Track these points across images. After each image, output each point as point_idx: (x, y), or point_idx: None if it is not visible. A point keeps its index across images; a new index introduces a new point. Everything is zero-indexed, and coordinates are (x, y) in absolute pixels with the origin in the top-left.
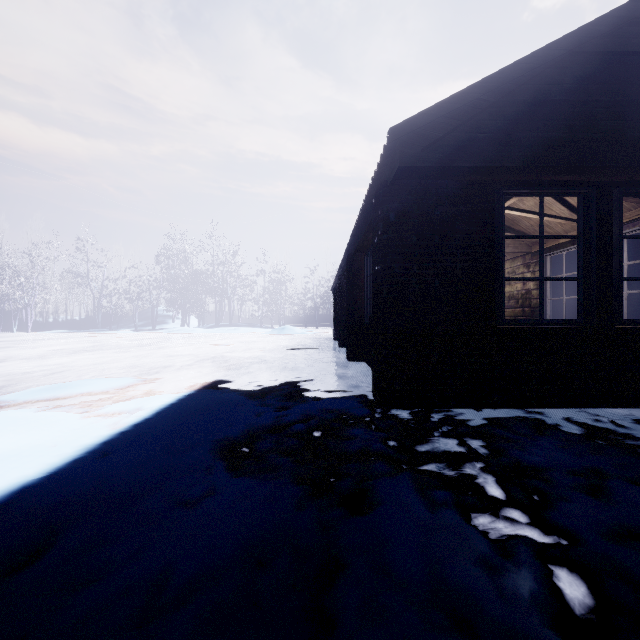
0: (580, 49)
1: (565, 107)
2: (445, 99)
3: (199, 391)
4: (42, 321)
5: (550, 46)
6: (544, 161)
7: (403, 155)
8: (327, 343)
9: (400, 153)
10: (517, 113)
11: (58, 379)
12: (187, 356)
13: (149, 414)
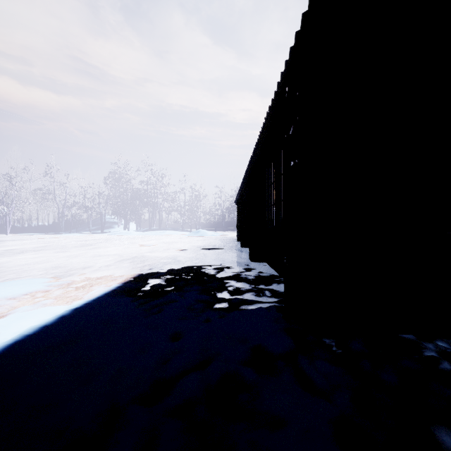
0: None
1: None
2: None
3: (93, 302)
4: (22, 226)
5: None
6: None
7: None
8: (231, 243)
9: None
10: None
11: None
12: (113, 256)
13: None
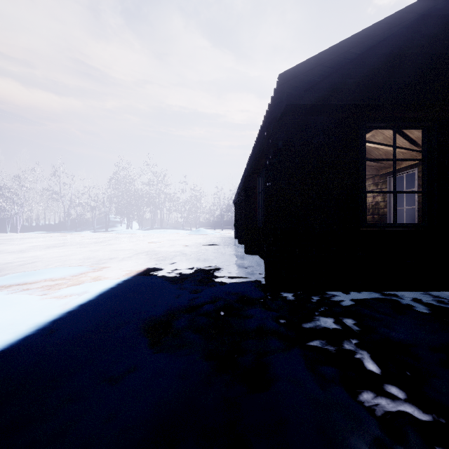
0: (427, 13)
1: (415, 58)
2: (322, 51)
3: (134, 277)
4: (28, 225)
5: (404, 10)
6: (399, 100)
7: (289, 95)
8: (230, 241)
9: (287, 94)
10: (378, 63)
11: (30, 268)
12: (128, 250)
13: (93, 296)
